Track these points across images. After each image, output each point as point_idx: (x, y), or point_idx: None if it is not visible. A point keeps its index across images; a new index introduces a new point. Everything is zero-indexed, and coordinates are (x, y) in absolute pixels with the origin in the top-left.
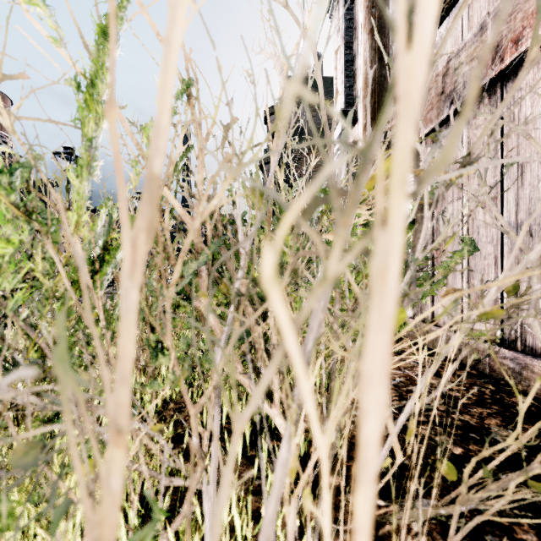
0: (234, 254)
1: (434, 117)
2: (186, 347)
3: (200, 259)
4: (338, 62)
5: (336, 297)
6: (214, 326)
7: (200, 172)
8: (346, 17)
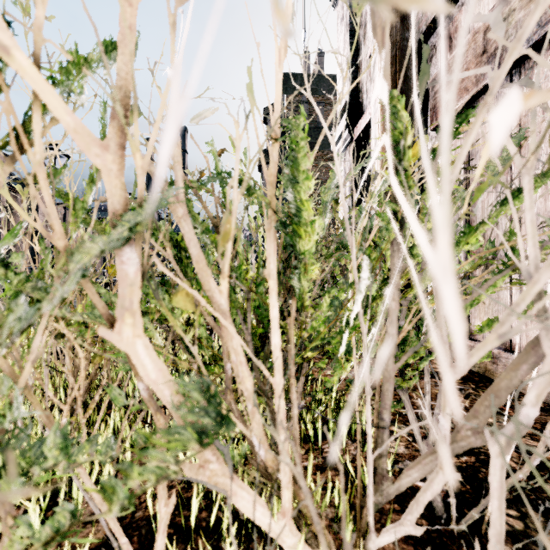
0: (213, 239)
1: (471, 85)
2: (63, 453)
3: (114, 234)
4: (342, 53)
5: (391, 314)
6: (155, 382)
7: (126, 48)
8: (350, 3)
